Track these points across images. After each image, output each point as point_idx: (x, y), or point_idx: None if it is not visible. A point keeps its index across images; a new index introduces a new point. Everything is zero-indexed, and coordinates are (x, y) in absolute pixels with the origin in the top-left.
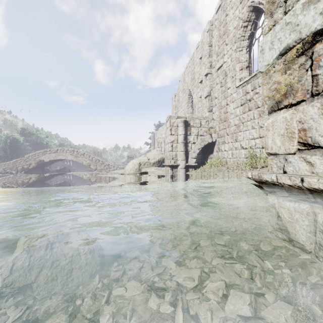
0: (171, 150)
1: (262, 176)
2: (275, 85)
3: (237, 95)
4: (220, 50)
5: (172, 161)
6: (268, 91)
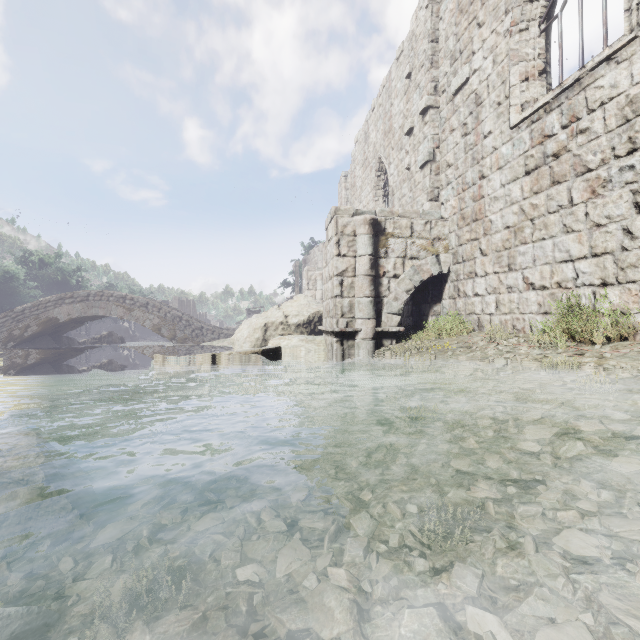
0: (339, 293)
1: None
2: None
3: (515, 148)
4: (461, 45)
5: (342, 321)
6: None
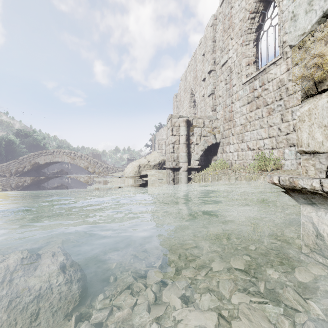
0: (172, 151)
1: (295, 182)
2: (315, 59)
3: (244, 92)
4: (224, 45)
5: (174, 163)
6: (303, 69)
